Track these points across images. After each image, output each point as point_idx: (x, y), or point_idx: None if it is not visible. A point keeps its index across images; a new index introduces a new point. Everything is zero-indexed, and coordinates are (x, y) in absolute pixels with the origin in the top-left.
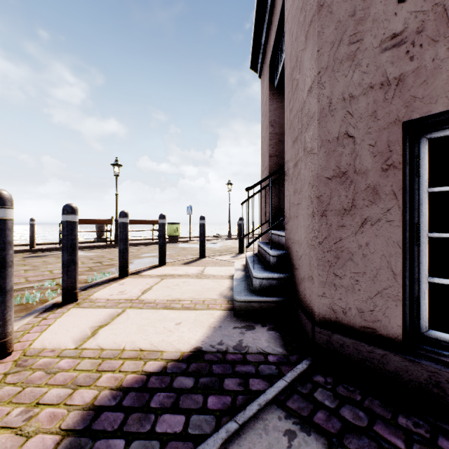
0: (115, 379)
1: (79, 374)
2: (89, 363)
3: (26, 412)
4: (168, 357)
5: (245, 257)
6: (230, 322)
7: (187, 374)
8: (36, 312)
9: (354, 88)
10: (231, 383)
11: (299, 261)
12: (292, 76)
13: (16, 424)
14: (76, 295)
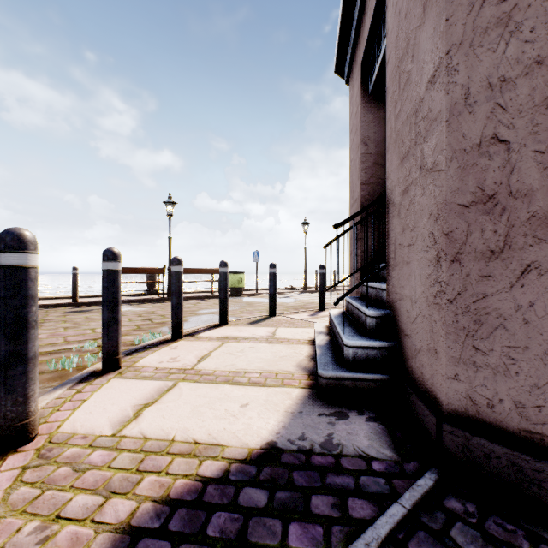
0: (160, 486)
1: (114, 474)
2: (128, 457)
3: (41, 530)
4: (232, 455)
5: (329, 317)
6: (313, 406)
7: (258, 484)
8: (70, 383)
9: (508, 67)
10: (322, 503)
11: (412, 325)
12: (399, 68)
13: (27, 547)
14: (118, 361)
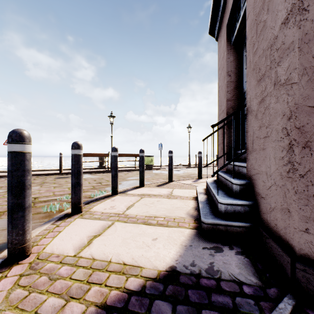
0: (101, 294)
1: (73, 283)
2: (82, 272)
3: None
4: (147, 274)
5: (206, 183)
6: (199, 241)
7: (164, 298)
8: (53, 220)
9: None
10: None
11: (268, 191)
12: (256, 20)
13: None
14: (80, 208)
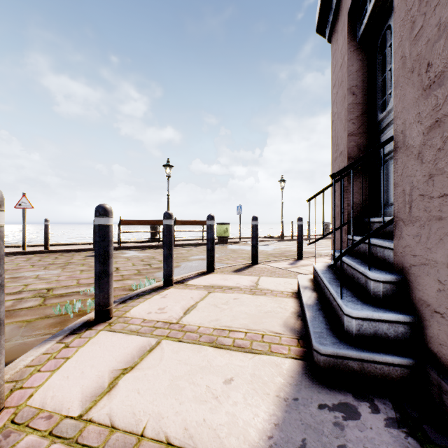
0: None
1: None
2: None
3: None
4: None
5: (314, 270)
6: (310, 390)
7: None
8: (61, 334)
9: None
10: None
11: None
12: None
13: None
14: (109, 312)
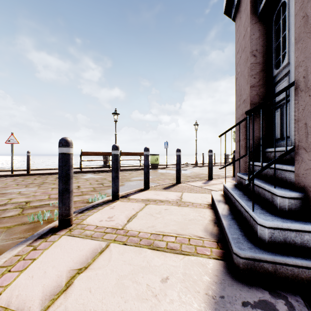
0: None
1: None
2: None
3: None
4: None
5: (224, 188)
6: (233, 288)
7: None
8: (31, 239)
9: None
10: None
11: None
12: None
13: None
14: (69, 220)
